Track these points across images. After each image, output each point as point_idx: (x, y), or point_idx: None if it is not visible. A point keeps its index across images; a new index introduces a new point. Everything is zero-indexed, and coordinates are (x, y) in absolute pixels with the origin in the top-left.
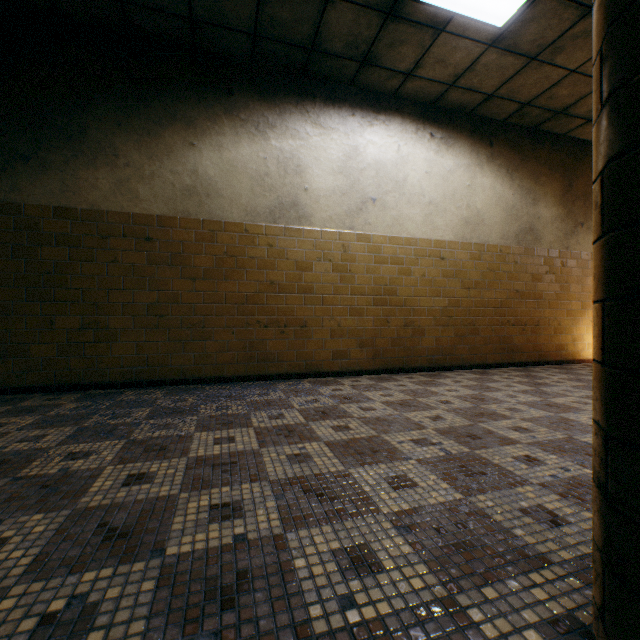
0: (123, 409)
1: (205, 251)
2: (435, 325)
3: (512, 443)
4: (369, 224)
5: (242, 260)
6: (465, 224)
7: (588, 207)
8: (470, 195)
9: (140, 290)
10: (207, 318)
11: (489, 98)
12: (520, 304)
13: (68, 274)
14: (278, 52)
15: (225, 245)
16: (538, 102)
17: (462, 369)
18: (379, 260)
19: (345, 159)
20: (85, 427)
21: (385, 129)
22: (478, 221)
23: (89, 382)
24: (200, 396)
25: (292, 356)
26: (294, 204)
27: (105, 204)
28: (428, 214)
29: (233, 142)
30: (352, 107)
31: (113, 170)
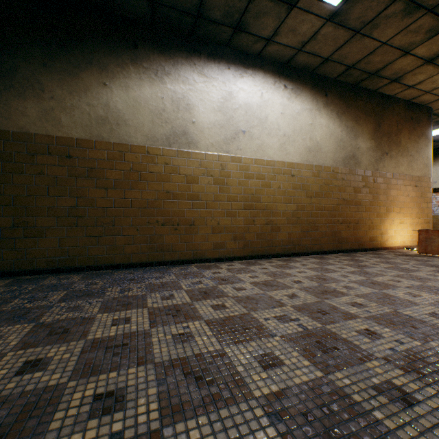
0: (42, 293)
1: (115, 167)
2: (287, 223)
3: (353, 318)
4: (240, 149)
5: (144, 174)
6: (308, 151)
7: (391, 141)
8: (312, 130)
9: (62, 196)
10: (117, 218)
11: (325, 61)
12: (346, 208)
13: (1, 183)
14: (172, 17)
15: (131, 163)
16: (359, 66)
17: (306, 255)
18: (248, 176)
19: (223, 101)
20: (2, 311)
21: (252, 80)
22: (317, 149)
23: (19, 269)
24: (109, 280)
25: (183, 247)
26: (184, 133)
27: (33, 128)
28: (283, 143)
29: (137, 84)
30: (228, 63)
31: (40, 101)
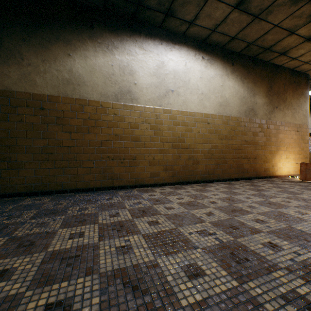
0: (19, 211)
1: (77, 116)
2: (204, 158)
3: (258, 232)
4: (170, 104)
5: (99, 122)
6: (220, 105)
7: (279, 99)
8: (222, 90)
9: (37, 138)
10: (78, 155)
11: (232, 39)
12: (247, 147)
13: None
14: (119, 5)
15: (89, 113)
16: (257, 42)
17: (218, 181)
18: (175, 123)
19: (157, 68)
20: None
21: (178, 53)
22: (226, 104)
23: (4, 193)
24: (71, 201)
25: (127, 176)
26: (129, 91)
27: (15, 87)
28: (201, 99)
29: (93, 55)
30: (161, 40)
31: (20, 67)
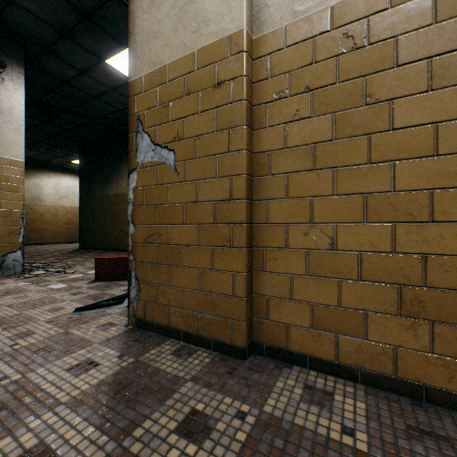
0: None
1: None
2: None
3: None
4: (64, 203)
5: None
6: None
7: None
8: None
9: None
10: None
11: None
12: None
13: None
14: (35, 159)
15: None
16: None
17: None
18: (67, 213)
19: (56, 185)
20: None
21: (69, 177)
22: None
23: None
24: None
25: (39, 238)
26: (39, 197)
27: None
28: None
29: None
30: (59, 171)
31: None
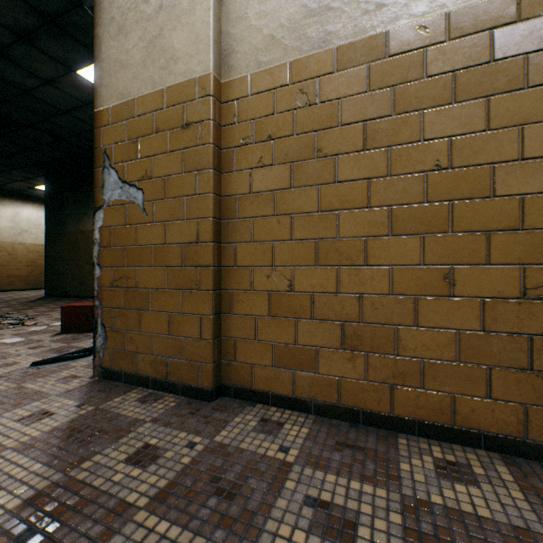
0: None
1: None
2: None
3: None
4: (25, 239)
5: None
6: None
7: None
8: None
9: None
10: None
11: None
12: None
13: None
14: None
15: None
16: None
17: None
18: (30, 251)
19: (14, 217)
20: None
21: (32, 207)
22: None
23: None
24: None
25: None
26: None
27: None
28: None
29: None
30: (17, 199)
31: None
